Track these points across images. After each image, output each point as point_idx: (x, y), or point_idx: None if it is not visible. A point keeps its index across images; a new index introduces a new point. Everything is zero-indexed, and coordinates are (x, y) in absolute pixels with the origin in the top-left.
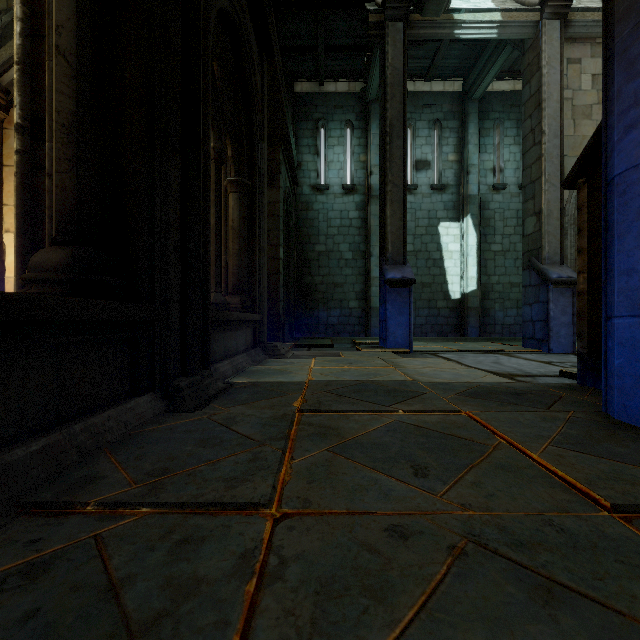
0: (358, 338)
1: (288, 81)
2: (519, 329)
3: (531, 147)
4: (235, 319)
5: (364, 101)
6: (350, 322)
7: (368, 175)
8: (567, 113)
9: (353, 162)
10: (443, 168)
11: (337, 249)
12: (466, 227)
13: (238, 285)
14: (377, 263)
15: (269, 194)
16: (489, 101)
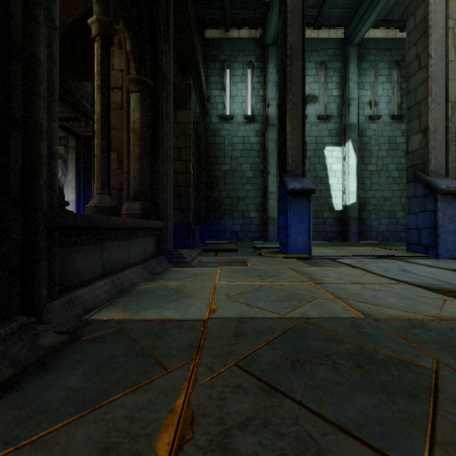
0: (258, 243)
1: (199, 28)
2: (391, 235)
3: (416, 71)
4: (118, 226)
5: (262, 45)
6: (251, 229)
7: (266, 107)
8: (449, 41)
9: (253, 96)
10: (328, 101)
11: (240, 169)
12: (347, 150)
13: (139, 190)
14: (273, 180)
15: (180, 115)
16: (366, 46)
